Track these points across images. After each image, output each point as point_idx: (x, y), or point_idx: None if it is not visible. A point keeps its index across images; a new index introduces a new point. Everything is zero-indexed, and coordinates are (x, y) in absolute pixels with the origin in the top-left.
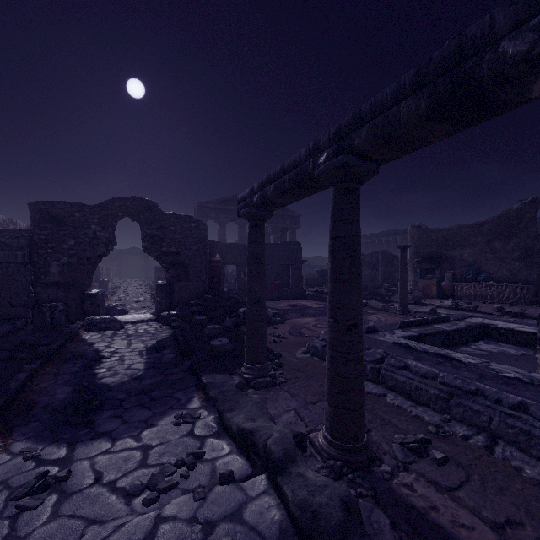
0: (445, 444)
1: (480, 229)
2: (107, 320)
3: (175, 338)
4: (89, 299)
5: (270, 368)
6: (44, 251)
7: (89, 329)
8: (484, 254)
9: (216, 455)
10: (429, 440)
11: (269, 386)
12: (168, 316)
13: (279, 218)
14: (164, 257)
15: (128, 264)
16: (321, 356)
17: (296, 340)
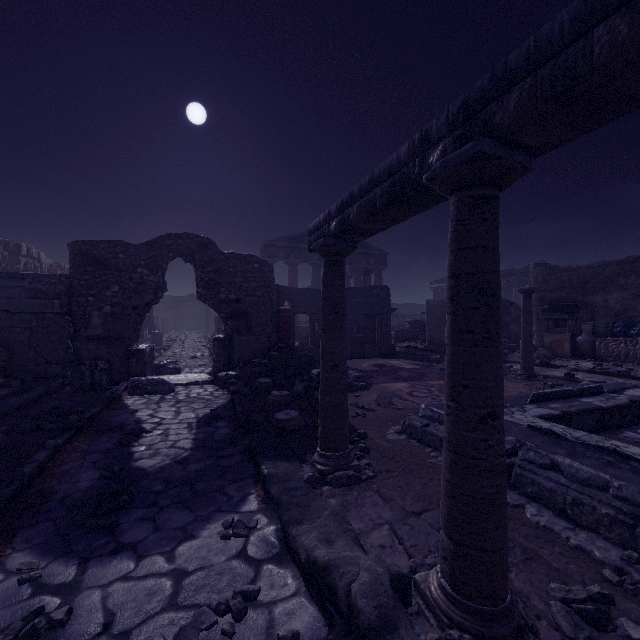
0: (639, 606)
1: (633, 266)
2: (154, 381)
3: (233, 407)
4: (134, 356)
5: (353, 456)
6: (84, 299)
7: (134, 392)
8: (639, 299)
9: (275, 595)
10: (611, 597)
11: (352, 483)
12: (226, 378)
13: (361, 258)
14: (221, 306)
15: (187, 313)
16: (421, 439)
17: (386, 414)
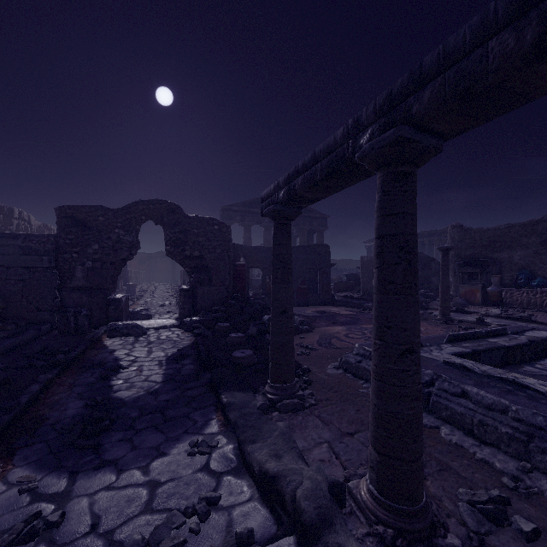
0: (530, 506)
1: (534, 228)
2: (129, 326)
3: (197, 347)
4: (112, 304)
5: (298, 387)
6: (69, 255)
7: (112, 335)
8: (539, 256)
9: (234, 500)
10: (508, 499)
11: (297, 410)
12: (190, 323)
13: (306, 220)
14: (187, 261)
15: (156, 268)
16: (355, 373)
17: (326, 352)
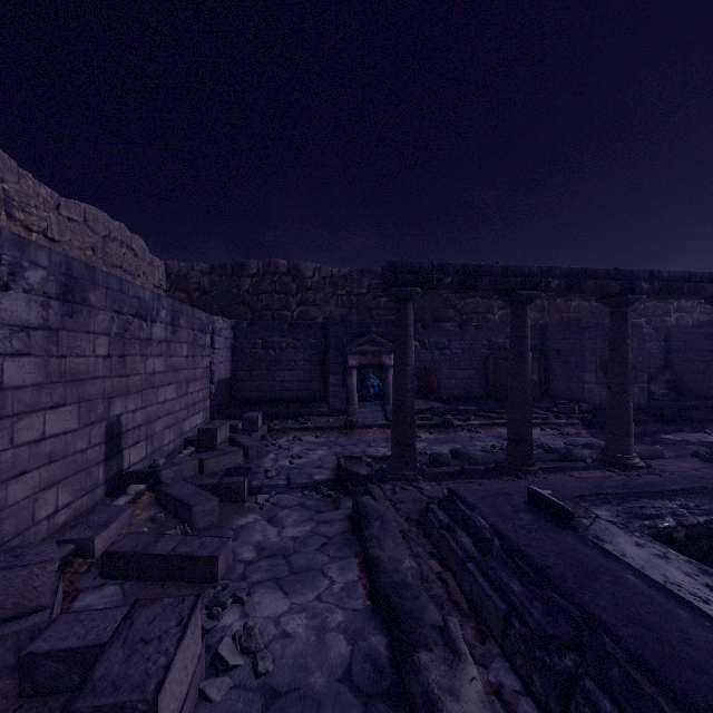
0: None
1: None
2: None
3: None
4: None
5: None
6: None
7: None
8: None
9: None
10: None
11: (709, 462)
12: None
13: None
14: None
15: None
16: None
17: None
